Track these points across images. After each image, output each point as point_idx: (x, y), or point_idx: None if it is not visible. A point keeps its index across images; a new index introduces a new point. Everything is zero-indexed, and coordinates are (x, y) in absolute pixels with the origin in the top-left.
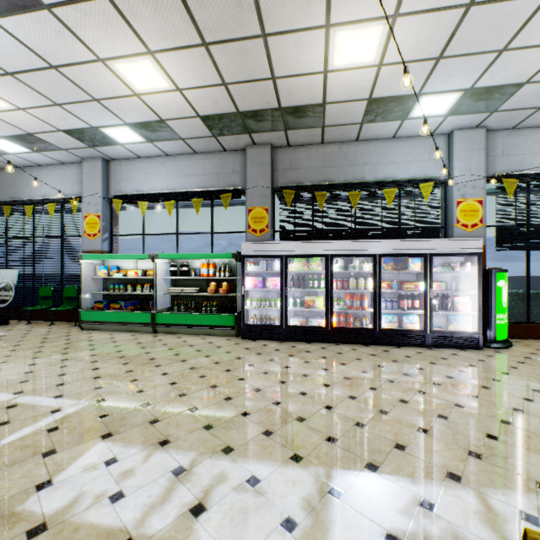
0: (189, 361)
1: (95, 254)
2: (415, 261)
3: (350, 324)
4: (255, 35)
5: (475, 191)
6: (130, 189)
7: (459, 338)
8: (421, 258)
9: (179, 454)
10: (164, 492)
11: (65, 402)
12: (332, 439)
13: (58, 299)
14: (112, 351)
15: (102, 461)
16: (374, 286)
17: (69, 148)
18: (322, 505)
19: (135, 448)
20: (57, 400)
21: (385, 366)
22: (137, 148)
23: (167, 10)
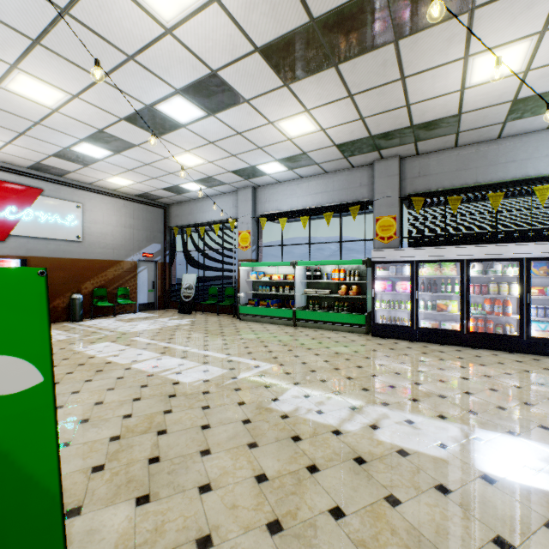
0: (332, 348)
1: (250, 262)
2: None
3: (490, 330)
4: (394, 79)
5: None
6: (272, 209)
7: None
8: None
9: (349, 400)
10: (348, 415)
11: (259, 363)
12: (474, 412)
13: (219, 297)
14: (270, 336)
15: (301, 395)
16: (520, 291)
17: (231, 183)
18: (467, 443)
19: (318, 392)
20: (254, 361)
21: (533, 372)
22: (280, 175)
23: (326, 82)
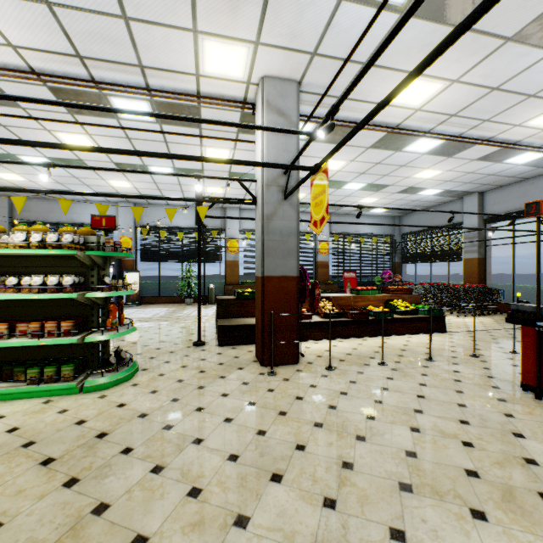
0: None
1: None
2: None
3: None
4: None
5: (129, 233)
6: None
7: None
8: None
9: None
10: None
11: None
12: None
13: None
14: None
15: None
16: None
17: None
18: None
19: None
20: None
21: None
22: None
23: None
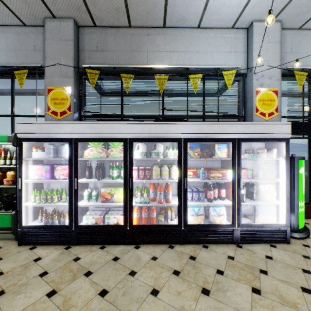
0: None
1: None
2: (222, 148)
3: (153, 220)
4: None
5: (271, 81)
6: None
7: (267, 231)
8: (227, 144)
9: None
10: None
11: None
12: None
13: None
14: None
15: None
16: (179, 175)
17: None
18: None
19: None
20: None
21: None
22: None
23: None
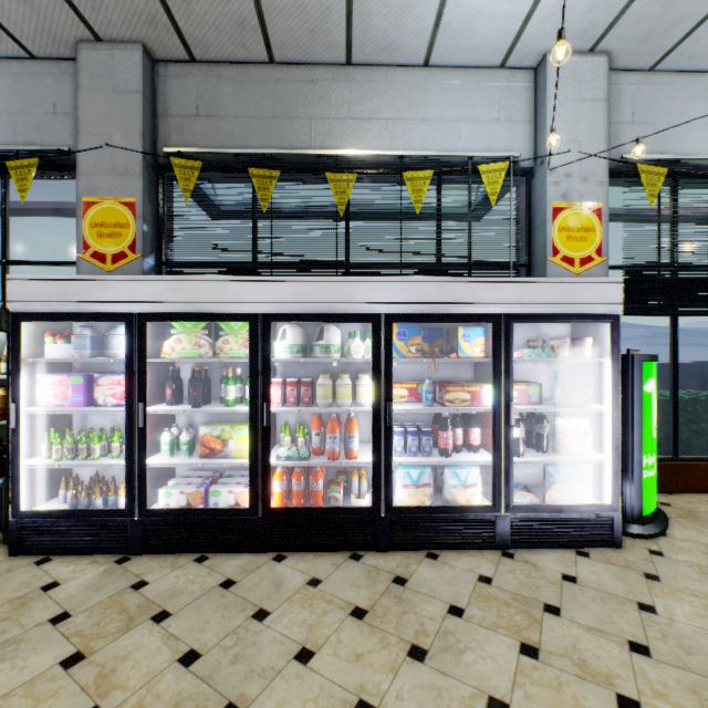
0: None
1: None
2: (472, 335)
3: (317, 497)
4: None
5: (588, 187)
6: None
7: (571, 522)
8: (485, 327)
9: None
10: None
11: None
12: None
13: None
14: None
15: None
16: (374, 397)
17: None
18: None
19: None
20: None
21: None
22: None
23: None
